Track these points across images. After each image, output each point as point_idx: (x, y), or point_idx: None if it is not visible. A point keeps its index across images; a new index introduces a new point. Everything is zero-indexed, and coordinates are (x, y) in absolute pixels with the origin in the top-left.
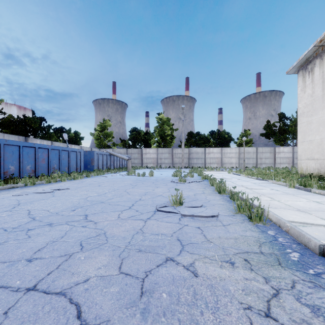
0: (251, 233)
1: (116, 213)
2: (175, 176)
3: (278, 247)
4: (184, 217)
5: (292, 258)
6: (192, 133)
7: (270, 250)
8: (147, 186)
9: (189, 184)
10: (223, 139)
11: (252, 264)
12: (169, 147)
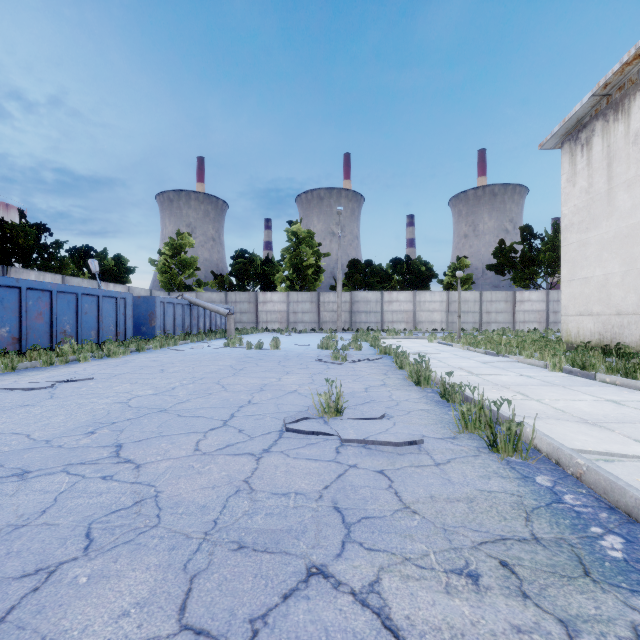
0: (500, 483)
1: (191, 437)
2: (325, 349)
3: (569, 521)
4: (347, 444)
5: (609, 552)
6: (358, 262)
7: (554, 530)
8: (265, 371)
9: (353, 366)
10: (418, 276)
11: (523, 578)
12: (312, 290)
